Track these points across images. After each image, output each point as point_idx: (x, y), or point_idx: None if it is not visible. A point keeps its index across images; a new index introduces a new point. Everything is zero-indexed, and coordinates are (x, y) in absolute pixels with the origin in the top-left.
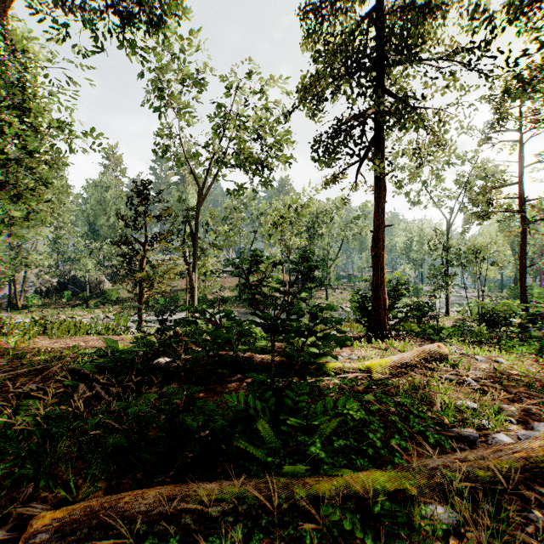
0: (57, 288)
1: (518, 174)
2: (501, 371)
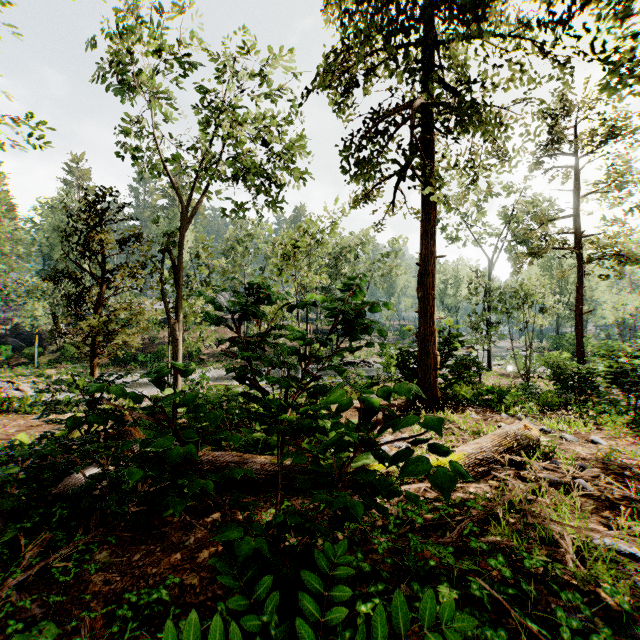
0: None
1: (575, 205)
2: (617, 464)
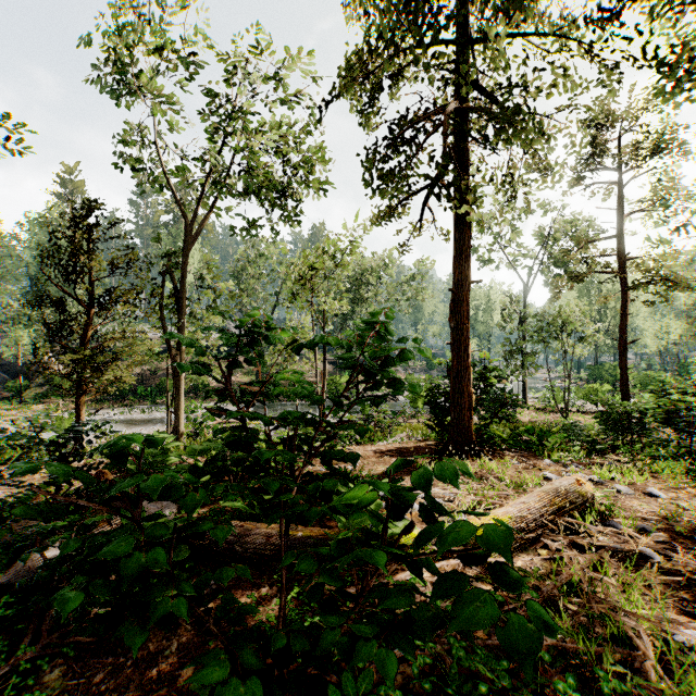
0: None
1: (618, 225)
2: (685, 526)
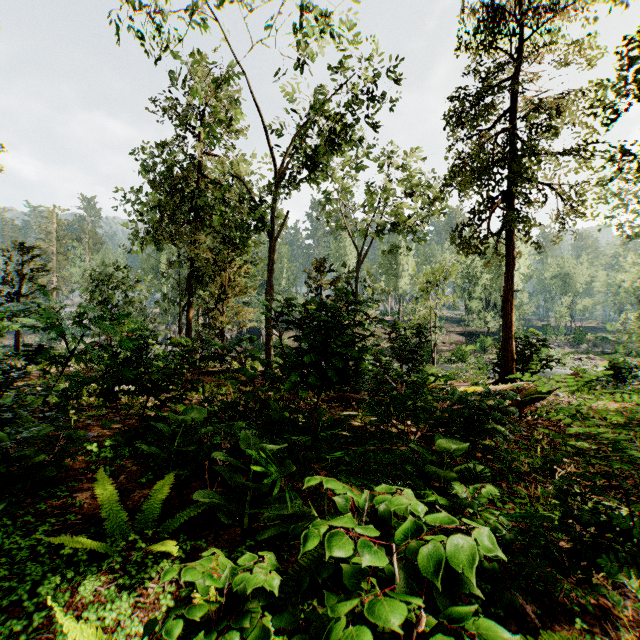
0: (237, 336)
1: None
2: (567, 401)
